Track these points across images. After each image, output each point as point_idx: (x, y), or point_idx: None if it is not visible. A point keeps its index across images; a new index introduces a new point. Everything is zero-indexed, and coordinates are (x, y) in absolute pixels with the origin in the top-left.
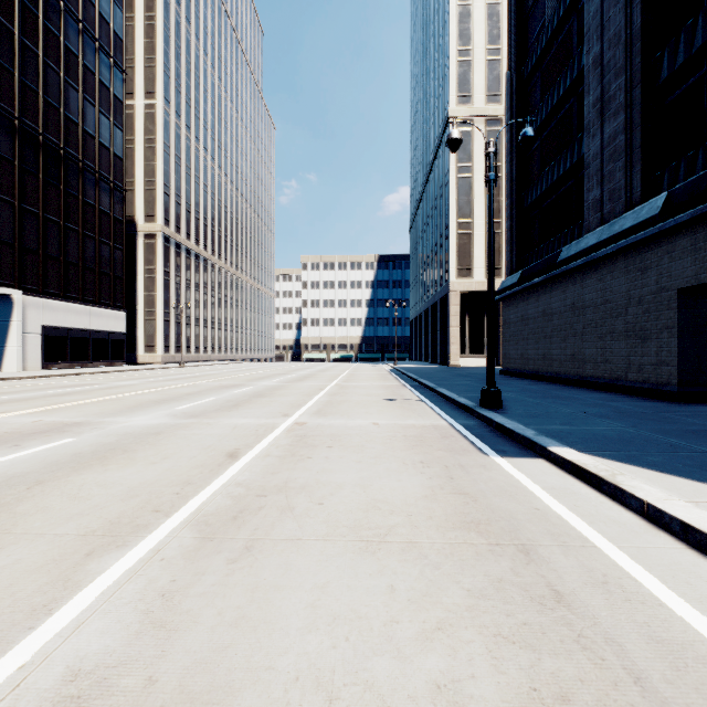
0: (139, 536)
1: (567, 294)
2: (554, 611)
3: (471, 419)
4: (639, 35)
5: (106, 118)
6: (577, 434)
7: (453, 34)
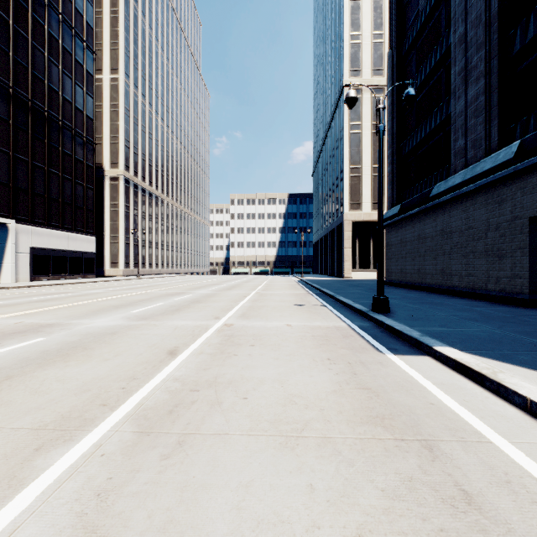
0: (85, 430)
1: (437, 222)
2: (466, 515)
3: (365, 321)
4: (496, 17)
5: (80, 88)
6: (454, 335)
7: (346, 23)
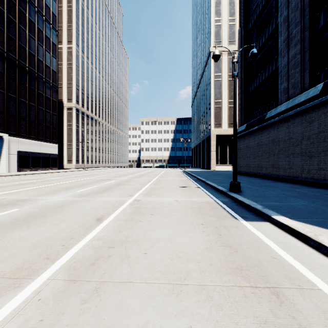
0: (31, 278)
1: (270, 135)
2: None
3: (225, 198)
4: (307, 5)
5: (48, 53)
6: (284, 207)
7: (212, 12)
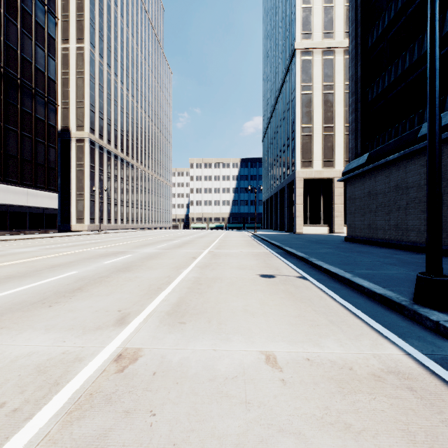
0: None
1: None
2: None
3: (428, 335)
4: None
5: (41, 50)
6: None
7: None
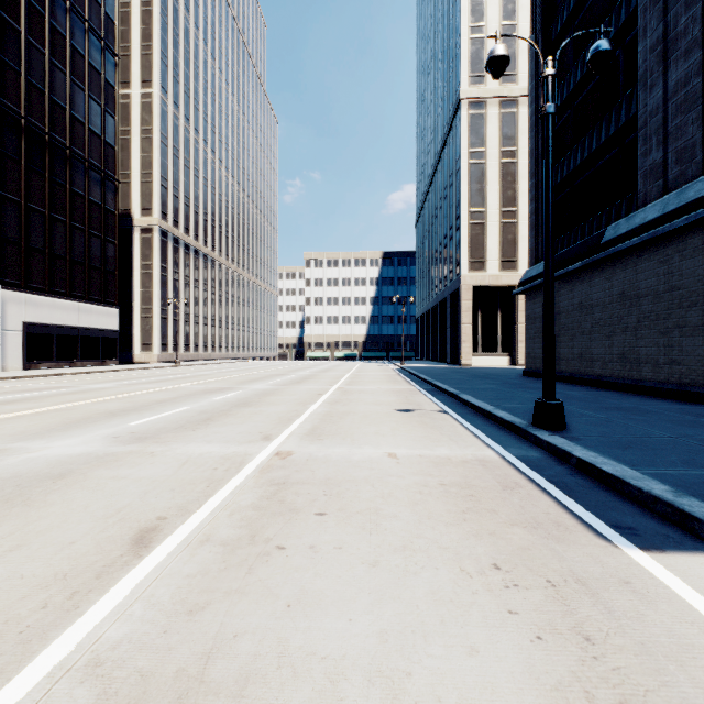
0: None
1: (613, 281)
2: None
3: (526, 446)
4: None
5: (97, 104)
6: None
7: (465, 10)
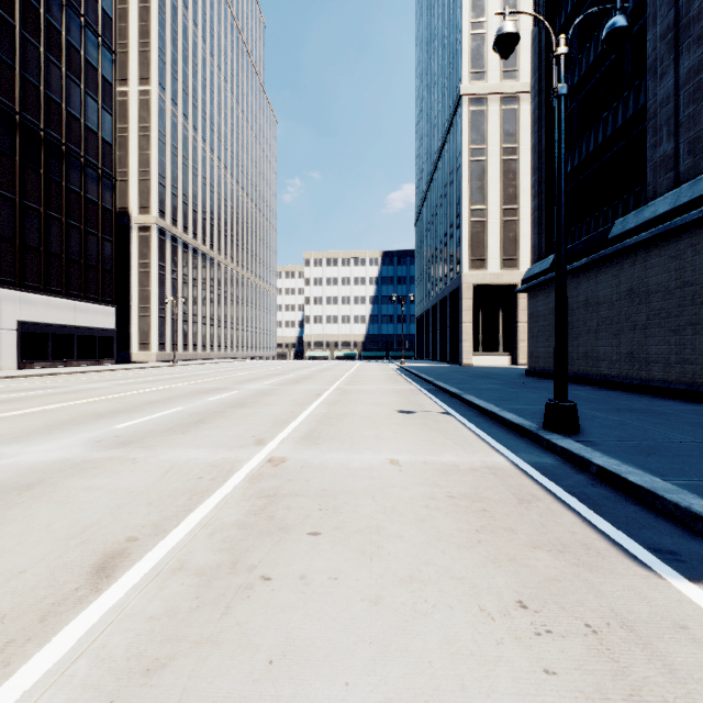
0: None
1: (621, 278)
2: None
3: (538, 451)
4: None
5: (93, 100)
6: None
7: (465, 5)
